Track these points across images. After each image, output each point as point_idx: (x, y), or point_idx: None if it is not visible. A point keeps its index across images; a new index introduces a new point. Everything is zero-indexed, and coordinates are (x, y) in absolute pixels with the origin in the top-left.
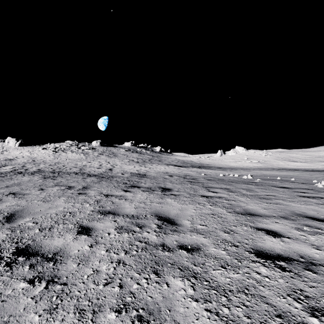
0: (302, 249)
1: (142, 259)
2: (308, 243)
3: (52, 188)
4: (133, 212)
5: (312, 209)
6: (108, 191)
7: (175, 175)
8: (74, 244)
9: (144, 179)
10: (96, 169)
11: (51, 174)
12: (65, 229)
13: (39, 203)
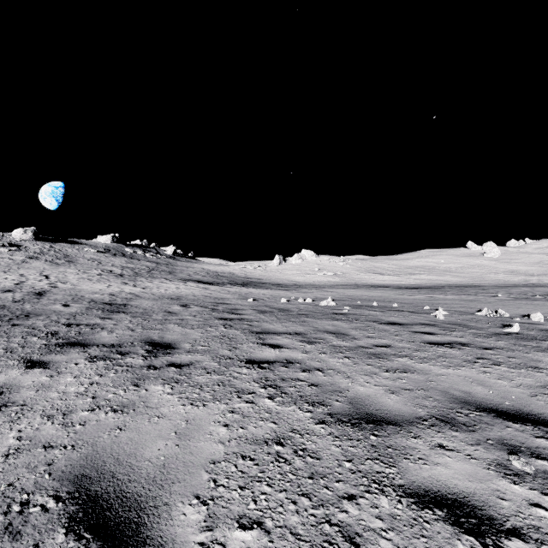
0: None
1: None
2: None
3: None
4: None
5: (473, 380)
6: None
7: (196, 304)
8: None
9: (116, 318)
10: None
11: None
12: None
13: None
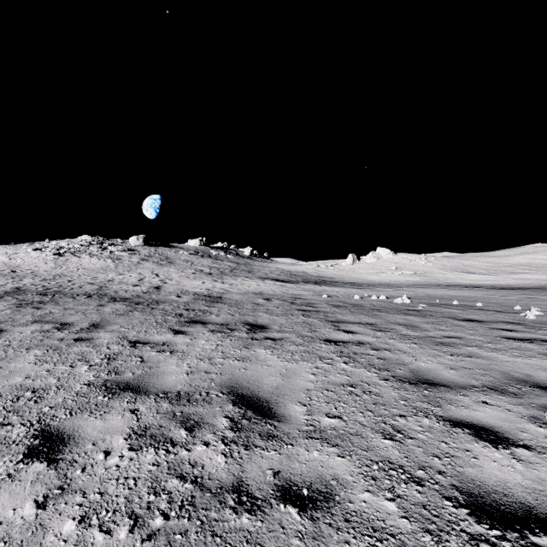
0: None
1: None
2: None
3: (24, 327)
4: (181, 385)
5: (540, 368)
6: (140, 333)
7: (276, 299)
8: None
9: (218, 306)
10: (131, 288)
11: (38, 297)
12: None
13: None
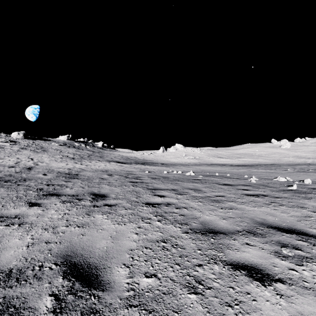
0: None
1: None
2: (311, 291)
3: None
4: (16, 261)
5: (267, 213)
6: None
7: (116, 174)
8: None
9: (73, 181)
10: (6, 169)
11: None
12: None
13: None
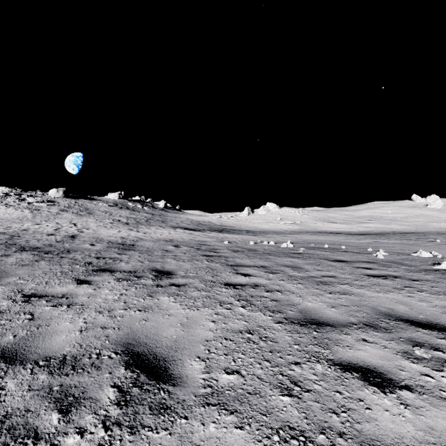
0: None
1: None
2: None
3: None
4: (69, 347)
5: (397, 301)
6: (40, 285)
7: (184, 245)
8: None
9: (129, 253)
10: (45, 237)
11: None
12: None
13: None
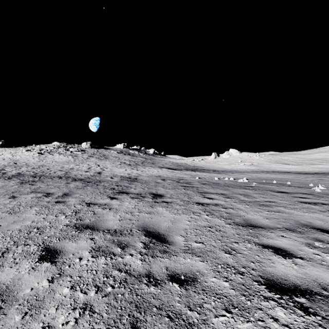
0: (322, 276)
1: (118, 302)
2: (325, 266)
3: (26, 195)
4: (116, 226)
5: (317, 218)
6: (92, 199)
7: (169, 179)
8: (28, 277)
9: (135, 184)
10: (84, 173)
11: (31, 178)
12: (24, 253)
13: (3, 215)
